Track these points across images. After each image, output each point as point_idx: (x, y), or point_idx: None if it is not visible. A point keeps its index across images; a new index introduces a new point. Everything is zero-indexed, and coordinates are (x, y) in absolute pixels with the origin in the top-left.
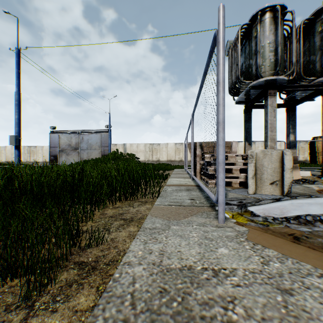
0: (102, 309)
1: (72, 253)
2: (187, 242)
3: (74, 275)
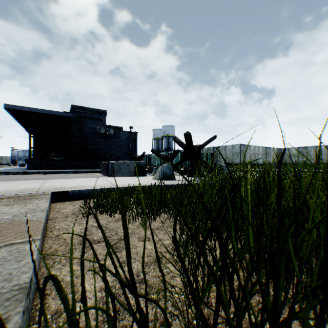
0: (48, 198)
1: (98, 214)
2: (1, 211)
3: (80, 212)
